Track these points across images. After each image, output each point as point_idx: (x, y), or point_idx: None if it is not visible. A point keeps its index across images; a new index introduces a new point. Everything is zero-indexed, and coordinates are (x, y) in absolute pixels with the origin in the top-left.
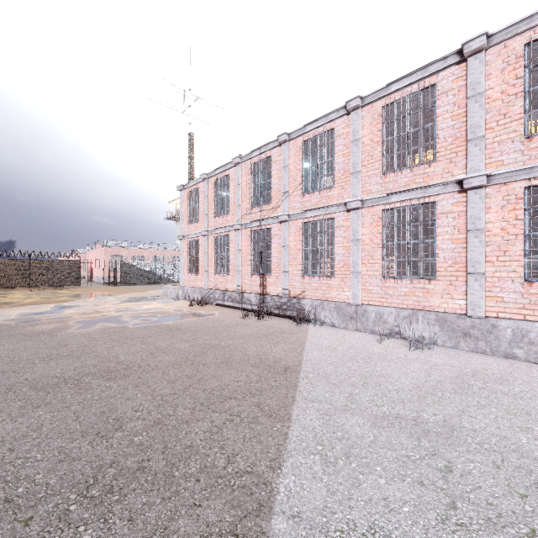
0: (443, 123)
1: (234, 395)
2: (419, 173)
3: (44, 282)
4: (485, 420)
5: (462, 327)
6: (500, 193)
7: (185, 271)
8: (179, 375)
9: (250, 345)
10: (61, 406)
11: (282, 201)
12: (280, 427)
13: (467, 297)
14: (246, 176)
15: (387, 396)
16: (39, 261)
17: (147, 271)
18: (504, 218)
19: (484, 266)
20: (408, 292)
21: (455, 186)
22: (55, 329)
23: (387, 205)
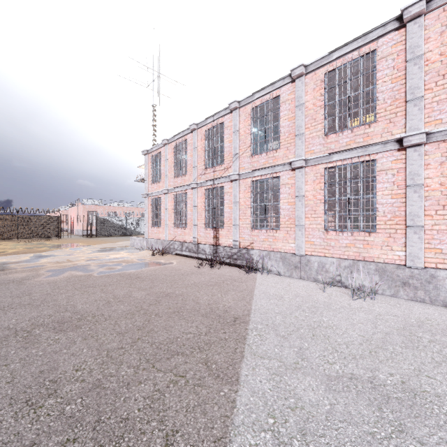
0: (382, 86)
1: (181, 350)
2: (359, 133)
3: (30, 234)
4: (446, 382)
5: (401, 277)
6: (439, 150)
7: (149, 225)
8: (130, 326)
9: (202, 293)
10: (1, 364)
11: (233, 162)
12: (227, 391)
13: (407, 248)
14: (201, 141)
15: (337, 351)
16: (25, 217)
17: (119, 225)
18: (443, 174)
19: (423, 220)
20: (348, 244)
21: (394, 144)
22: (26, 278)
23: (329, 164)
